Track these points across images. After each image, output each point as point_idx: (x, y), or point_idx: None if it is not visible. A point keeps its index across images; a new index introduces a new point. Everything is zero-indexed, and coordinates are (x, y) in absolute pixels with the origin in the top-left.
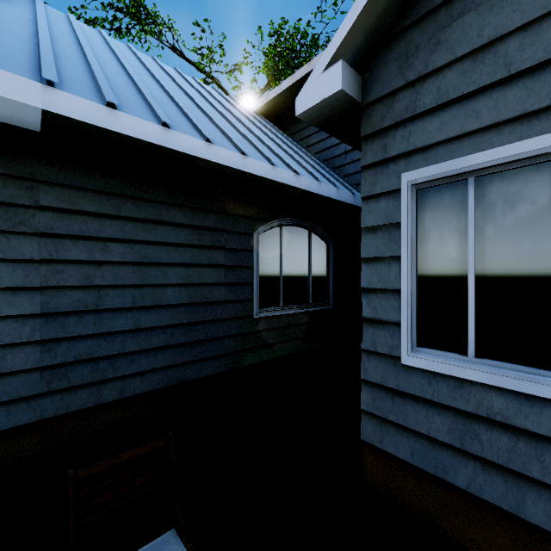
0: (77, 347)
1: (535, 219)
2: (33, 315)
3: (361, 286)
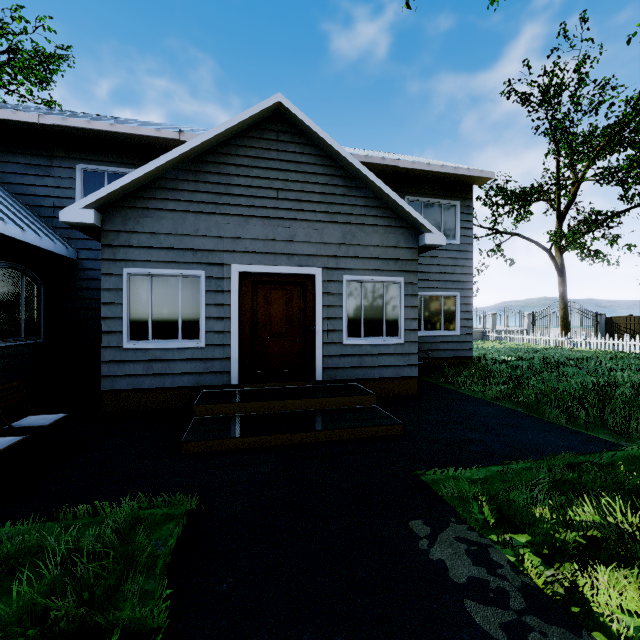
0: None
1: (169, 294)
2: None
3: (102, 316)
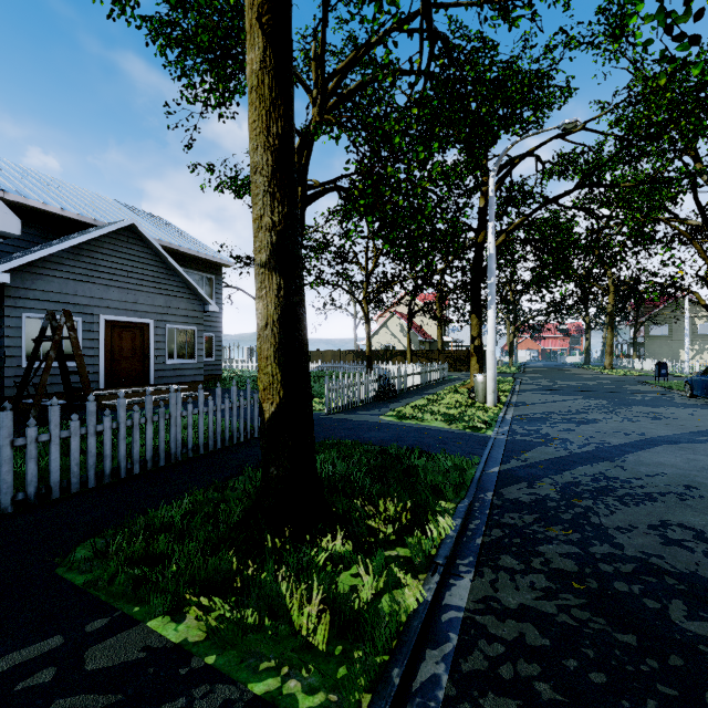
0: None
1: None
2: None
3: (6, 345)
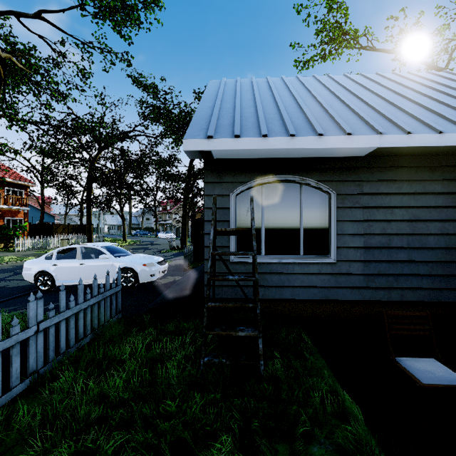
0: (378, 266)
1: None
2: (360, 247)
3: None
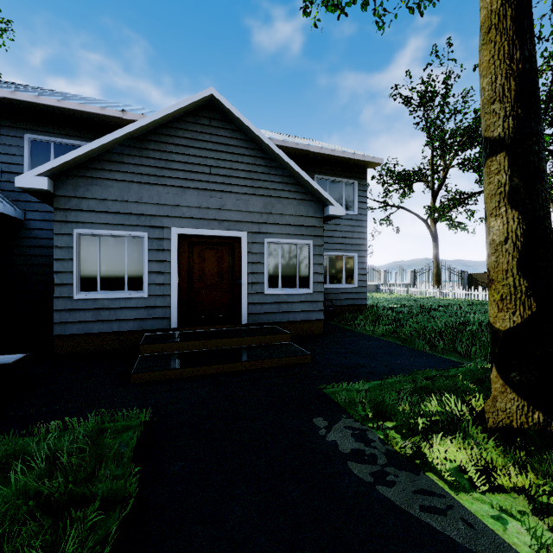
0: None
1: (115, 252)
2: None
3: (54, 270)
